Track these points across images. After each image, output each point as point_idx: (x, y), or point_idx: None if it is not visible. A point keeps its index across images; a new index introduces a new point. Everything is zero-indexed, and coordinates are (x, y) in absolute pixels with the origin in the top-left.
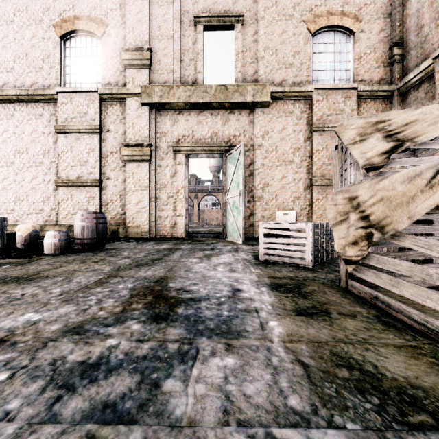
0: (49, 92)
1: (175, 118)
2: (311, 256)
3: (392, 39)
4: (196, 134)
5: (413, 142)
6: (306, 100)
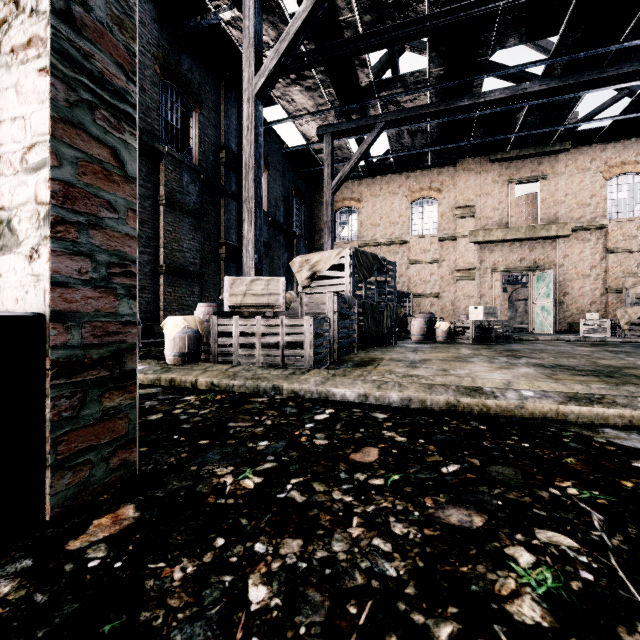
0: (405, 239)
1: (492, 249)
2: (610, 333)
3: None
4: (508, 259)
5: None
6: (601, 230)
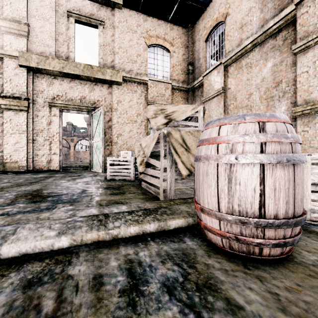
0: None
1: (50, 81)
2: (133, 174)
3: (188, 60)
4: (69, 95)
5: (175, 120)
6: (144, 85)
